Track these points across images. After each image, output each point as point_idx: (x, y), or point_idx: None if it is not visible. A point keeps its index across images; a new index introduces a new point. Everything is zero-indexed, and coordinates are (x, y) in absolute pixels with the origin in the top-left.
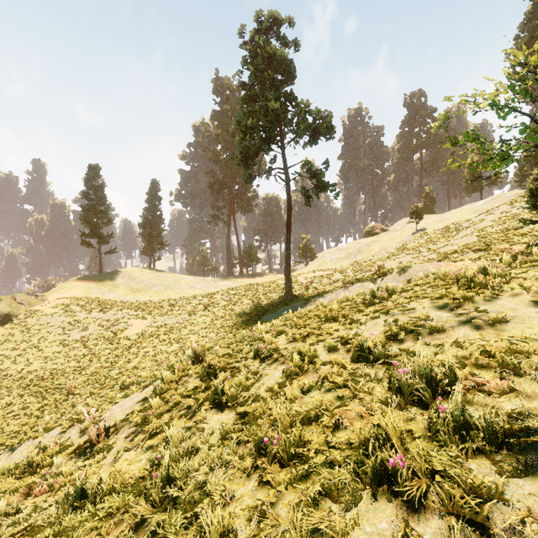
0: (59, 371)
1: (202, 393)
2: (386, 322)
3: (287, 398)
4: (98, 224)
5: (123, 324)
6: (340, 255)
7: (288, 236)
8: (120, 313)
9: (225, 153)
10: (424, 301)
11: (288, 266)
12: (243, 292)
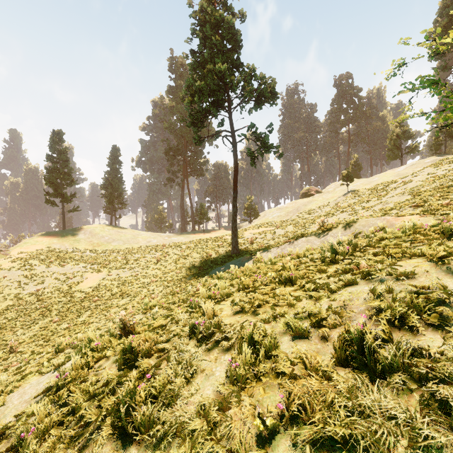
0: (8, 326)
1: (110, 397)
2: (375, 293)
3: (231, 450)
4: (62, 185)
5: (78, 277)
6: (280, 214)
7: (235, 195)
8: (77, 266)
9: (179, 123)
10: (418, 261)
11: (235, 222)
12: (193, 247)
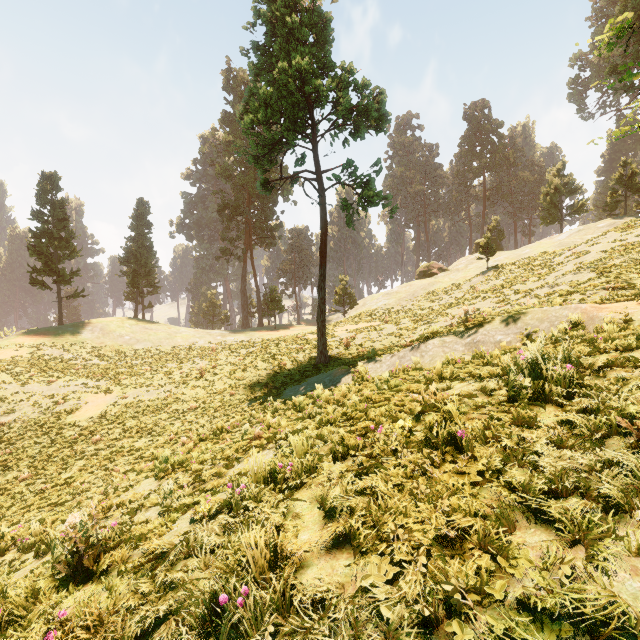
0: None
1: None
2: None
3: None
4: (57, 257)
5: (73, 401)
6: (388, 302)
7: (322, 271)
8: (73, 383)
9: (240, 168)
10: None
11: (322, 313)
12: (258, 352)
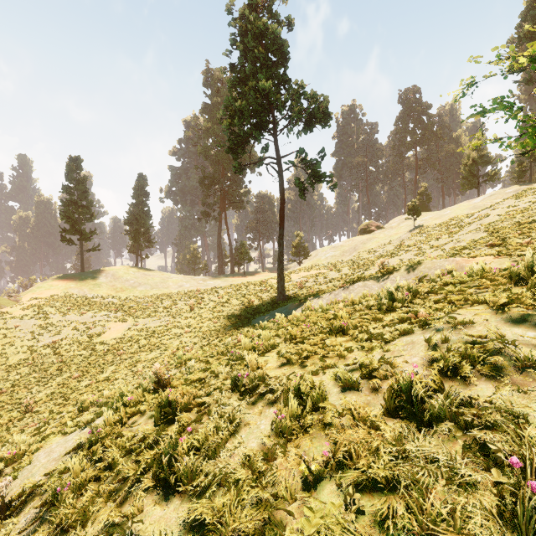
0: (21, 383)
1: (148, 452)
2: (430, 343)
3: (277, 495)
4: (80, 220)
5: (100, 327)
6: (334, 253)
7: (281, 231)
8: (99, 315)
9: (216, 147)
10: (479, 309)
11: (281, 263)
12: (233, 292)
